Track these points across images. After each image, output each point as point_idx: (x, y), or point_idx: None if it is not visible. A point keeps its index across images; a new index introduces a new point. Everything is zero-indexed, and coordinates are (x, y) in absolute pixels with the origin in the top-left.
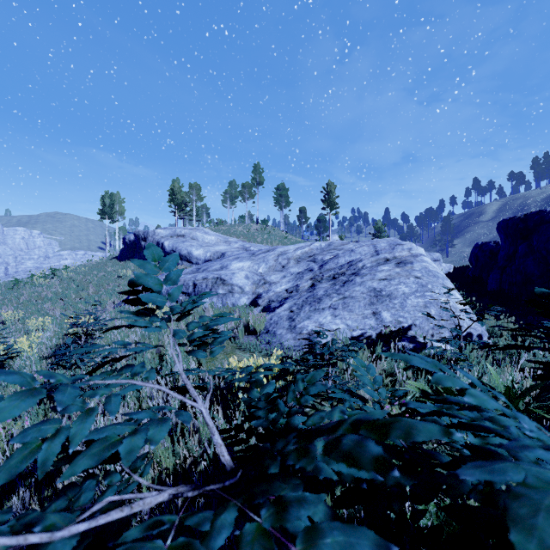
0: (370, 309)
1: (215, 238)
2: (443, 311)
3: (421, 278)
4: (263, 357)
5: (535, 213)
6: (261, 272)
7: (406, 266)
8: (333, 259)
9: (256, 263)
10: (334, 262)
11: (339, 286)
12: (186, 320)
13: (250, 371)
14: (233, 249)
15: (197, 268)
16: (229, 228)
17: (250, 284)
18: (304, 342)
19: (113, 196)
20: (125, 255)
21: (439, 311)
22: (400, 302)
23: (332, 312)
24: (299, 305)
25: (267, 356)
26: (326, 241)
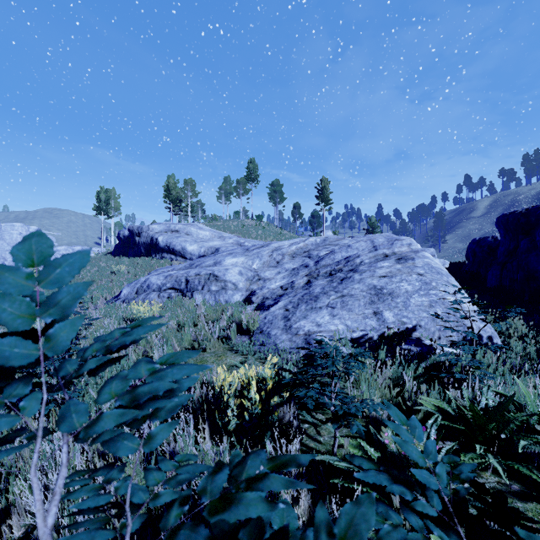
0: (371, 309)
1: (209, 233)
2: (449, 311)
3: (424, 275)
4: (256, 360)
5: (538, 207)
6: (255, 268)
7: (407, 263)
8: (330, 255)
9: (250, 259)
10: (330, 258)
11: (337, 283)
12: (177, 319)
13: (217, 494)
14: (227, 245)
15: (190, 264)
16: (223, 223)
17: (244, 281)
18: (301, 344)
19: (108, 192)
20: (120, 251)
21: (446, 311)
22: (403, 301)
23: (330, 311)
24: (295, 303)
25: (261, 359)
26: (322, 237)
